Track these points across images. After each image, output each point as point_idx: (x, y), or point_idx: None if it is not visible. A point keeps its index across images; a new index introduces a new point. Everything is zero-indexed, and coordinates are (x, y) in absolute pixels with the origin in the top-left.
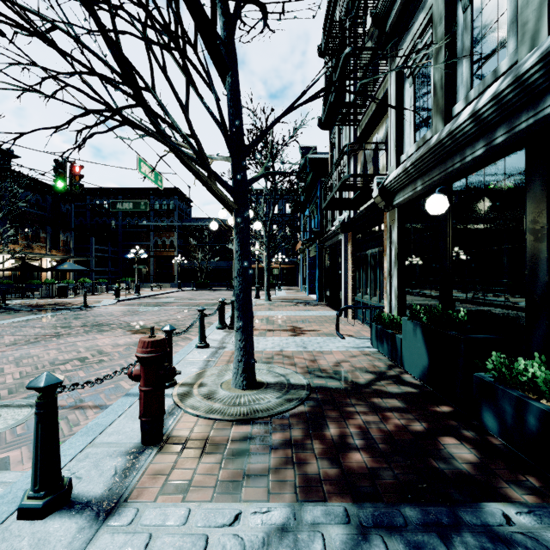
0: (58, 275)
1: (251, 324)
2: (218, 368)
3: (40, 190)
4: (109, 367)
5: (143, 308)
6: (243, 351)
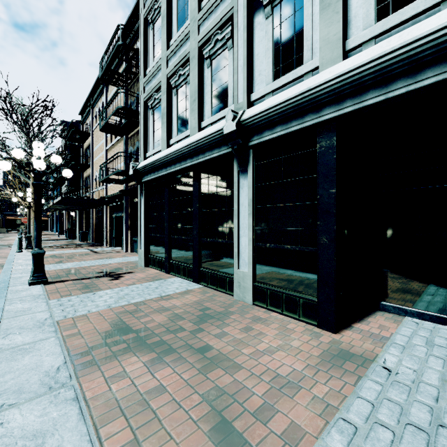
0: None
1: None
2: None
3: None
4: None
5: None
6: None
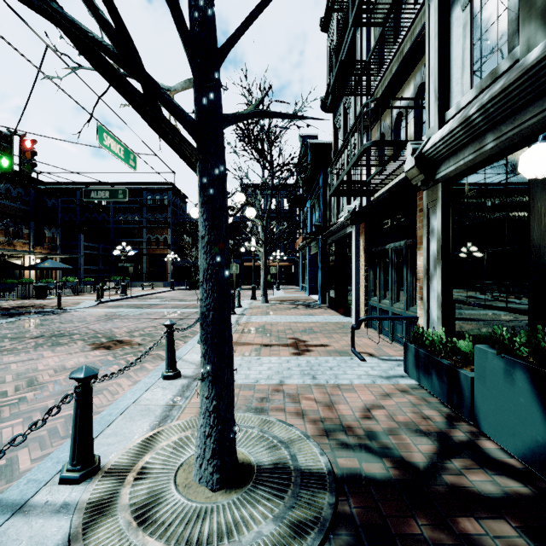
0: (44, 273)
1: (228, 367)
2: (182, 424)
3: (23, 183)
4: (25, 414)
5: (123, 312)
6: (213, 418)
